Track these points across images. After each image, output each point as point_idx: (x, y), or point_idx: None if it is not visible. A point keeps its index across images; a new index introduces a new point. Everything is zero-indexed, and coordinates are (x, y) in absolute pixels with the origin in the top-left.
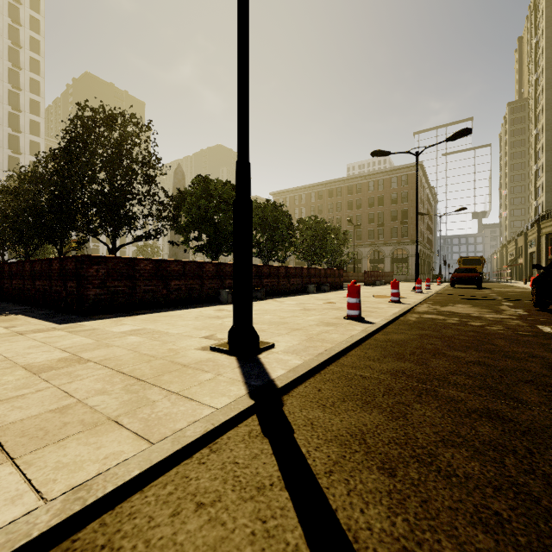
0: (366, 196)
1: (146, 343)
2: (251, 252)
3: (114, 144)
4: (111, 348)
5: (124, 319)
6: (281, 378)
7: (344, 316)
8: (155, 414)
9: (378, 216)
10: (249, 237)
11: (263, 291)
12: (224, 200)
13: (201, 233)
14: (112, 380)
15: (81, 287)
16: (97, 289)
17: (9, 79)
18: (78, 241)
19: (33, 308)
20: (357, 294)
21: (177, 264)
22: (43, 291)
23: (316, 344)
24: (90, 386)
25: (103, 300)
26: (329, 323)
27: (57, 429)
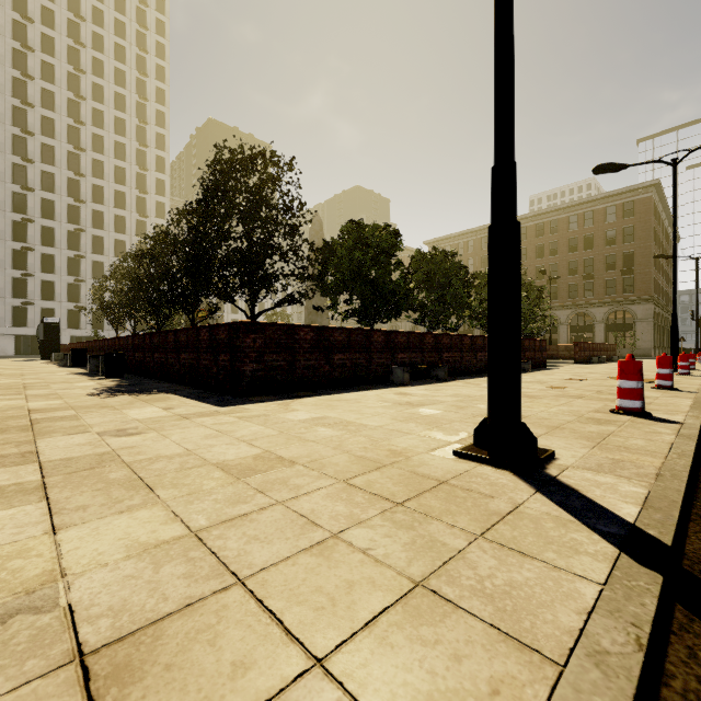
0: (566, 236)
1: (348, 439)
2: (519, 305)
3: (252, 190)
4: (309, 445)
5: (290, 403)
6: (647, 522)
7: (612, 410)
8: (489, 582)
9: (584, 264)
10: (518, 282)
11: (446, 370)
12: (382, 250)
13: (352, 294)
14: (354, 500)
15: (236, 361)
16: (254, 364)
17: (136, 137)
18: (209, 310)
19: (178, 386)
20: (638, 375)
21: (340, 332)
22: (189, 366)
23: (626, 456)
24: (329, 508)
25: (261, 378)
26: (597, 418)
27: (343, 593)
